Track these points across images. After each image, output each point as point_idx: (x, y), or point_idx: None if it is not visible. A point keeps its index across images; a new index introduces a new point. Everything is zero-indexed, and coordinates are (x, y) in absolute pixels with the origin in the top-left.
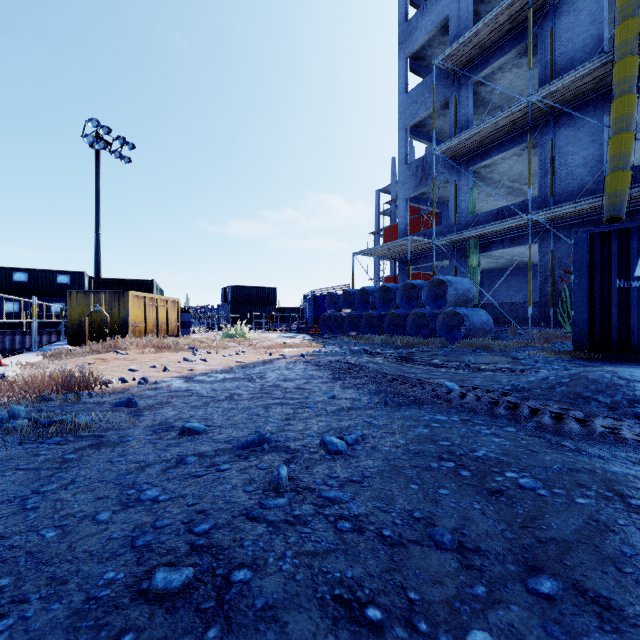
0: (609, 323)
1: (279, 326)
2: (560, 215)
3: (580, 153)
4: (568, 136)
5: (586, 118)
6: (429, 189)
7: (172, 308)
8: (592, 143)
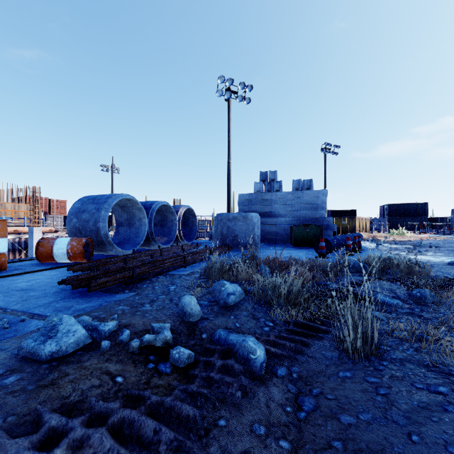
0: None
1: (429, 231)
2: None
3: None
4: None
5: None
6: None
7: (367, 222)
8: None
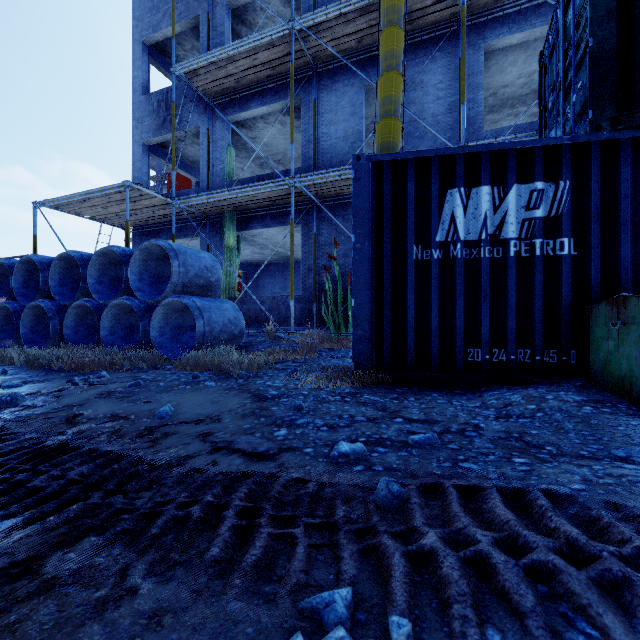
0: (403, 320)
1: None
2: (324, 189)
3: (342, 124)
4: (331, 102)
5: (351, 65)
6: (179, 142)
7: None
8: (353, 115)
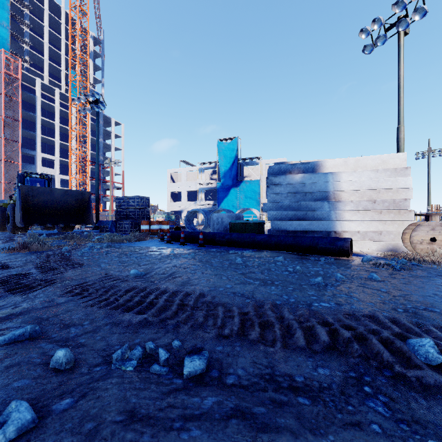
0: None
1: None
2: None
3: None
4: None
5: None
6: None
7: None
8: None
